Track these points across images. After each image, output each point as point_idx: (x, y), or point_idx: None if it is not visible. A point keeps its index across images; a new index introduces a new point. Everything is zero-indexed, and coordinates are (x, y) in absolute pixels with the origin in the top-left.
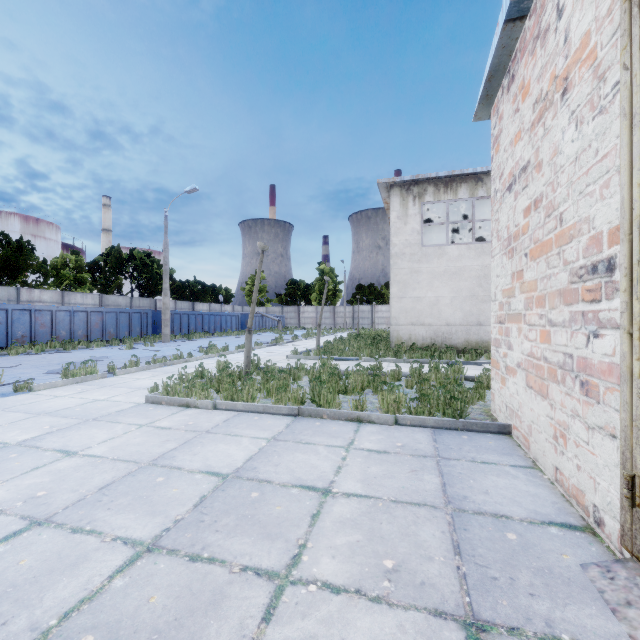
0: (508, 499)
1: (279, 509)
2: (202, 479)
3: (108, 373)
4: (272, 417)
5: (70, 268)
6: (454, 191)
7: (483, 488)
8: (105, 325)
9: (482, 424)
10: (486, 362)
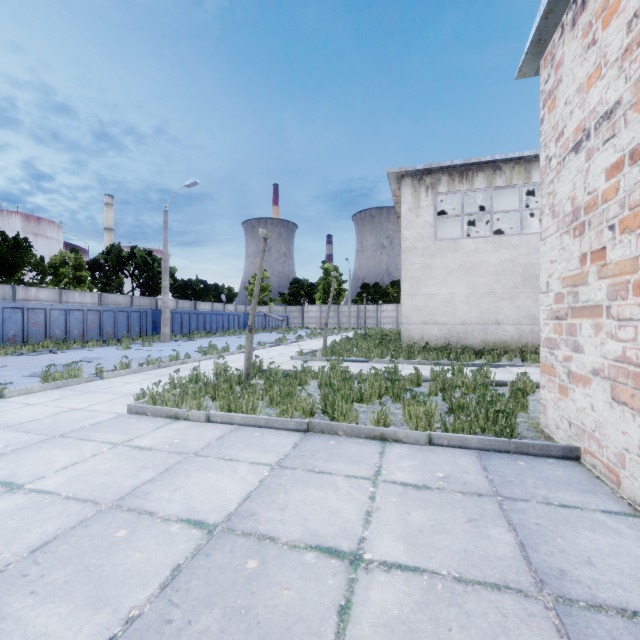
0: (628, 576)
1: (288, 595)
2: (179, 533)
3: (95, 376)
4: (276, 433)
5: (69, 266)
6: (470, 181)
7: (582, 554)
8: (102, 324)
9: (541, 446)
10: (510, 364)
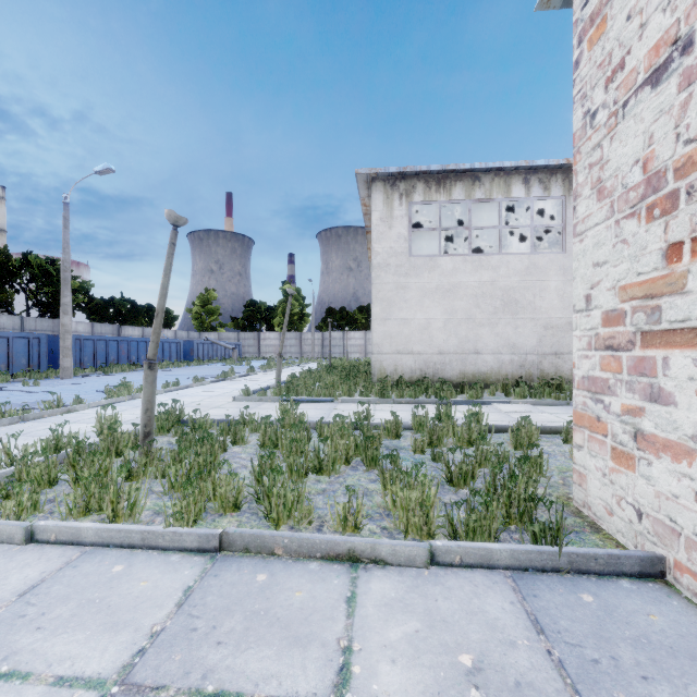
0: None
1: None
2: None
3: None
4: (158, 561)
5: None
6: (448, 190)
7: None
8: None
9: (608, 558)
10: (496, 401)
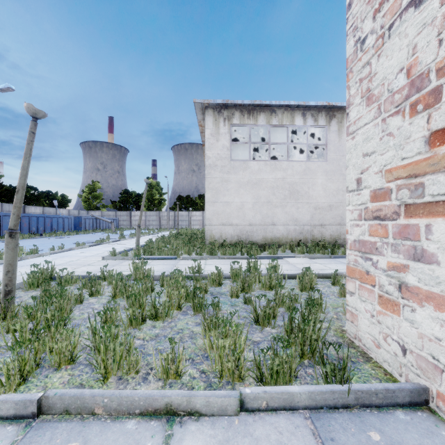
0: None
1: None
2: None
3: None
4: None
5: None
6: (255, 118)
7: None
8: None
9: (386, 392)
10: (286, 256)
